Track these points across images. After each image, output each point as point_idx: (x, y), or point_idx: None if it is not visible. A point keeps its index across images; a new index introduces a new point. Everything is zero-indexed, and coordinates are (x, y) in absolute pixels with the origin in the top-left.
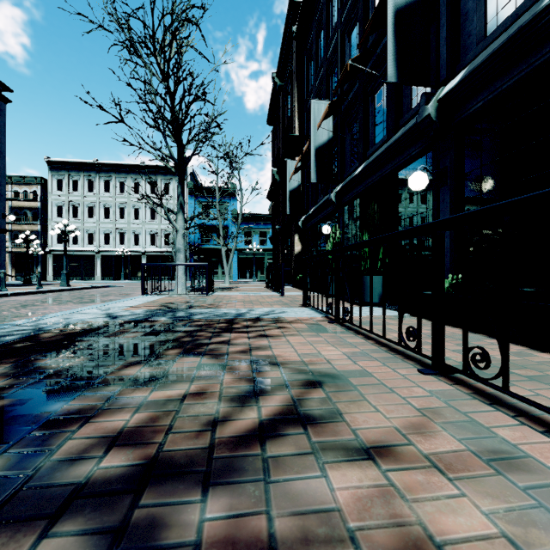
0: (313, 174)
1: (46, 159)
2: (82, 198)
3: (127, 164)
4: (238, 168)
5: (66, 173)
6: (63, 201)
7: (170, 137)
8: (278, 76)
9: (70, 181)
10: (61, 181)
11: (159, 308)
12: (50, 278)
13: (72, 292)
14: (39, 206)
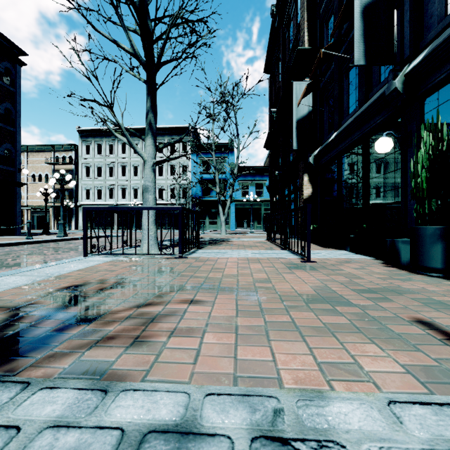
0: (358, 51)
1: (77, 128)
2: (104, 159)
3: (139, 128)
4: (234, 111)
5: (92, 139)
6: (90, 163)
7: (137, 33)
8: (278, 6)
9: (95, 146)
10: (89, 146)
11: None
12: (80, 227)
13: (55, 243)
14: (73, 168)
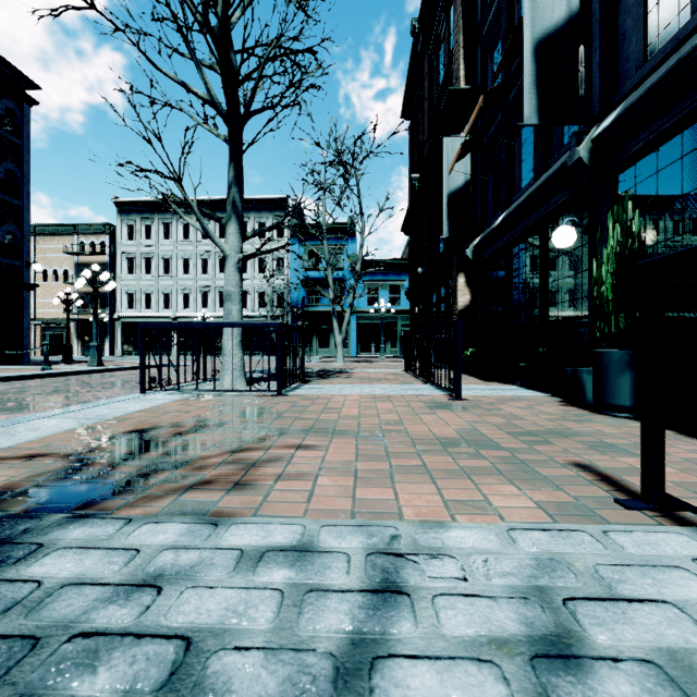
0: (528, 105)
1: (114, 199)
2: (156, 247)
3: (211, 199)
4: (357, 178)
5: (138, 216)
6: (134, 253)
7: (215, 70)
8: (422, 21)
9: (142, 227)
10: (132, 228)
11: (7, 485)
12: (119, 352)
13: (87, 377)
14: (107, 261)
